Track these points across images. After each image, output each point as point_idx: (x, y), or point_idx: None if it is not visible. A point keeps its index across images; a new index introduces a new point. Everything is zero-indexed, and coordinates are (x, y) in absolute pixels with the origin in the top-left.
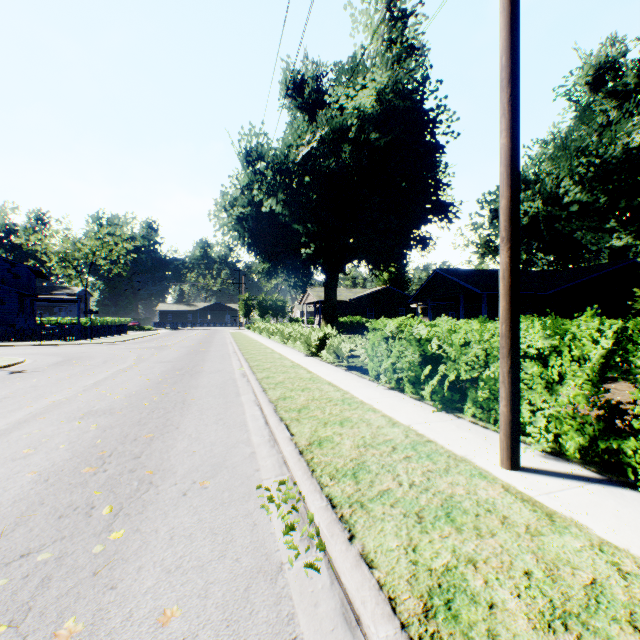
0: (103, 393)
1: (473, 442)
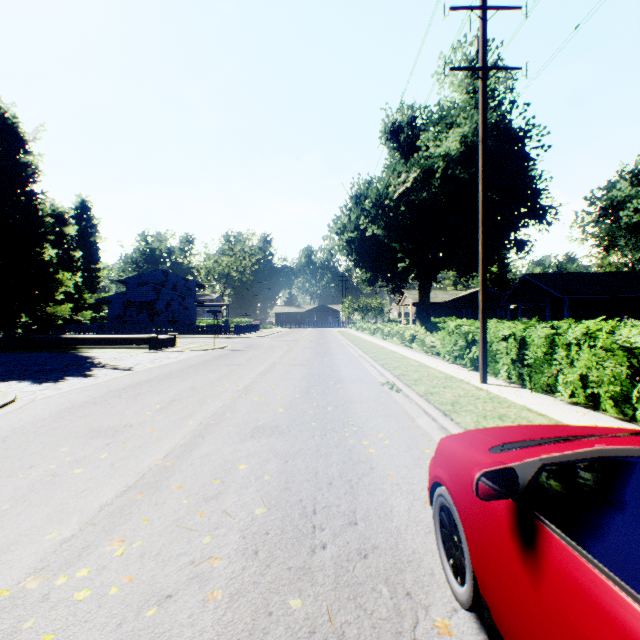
0: (291, 359)
1: (476, 378)
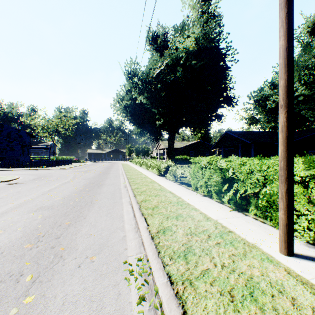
0: (51, 196)
1: (258, 233)
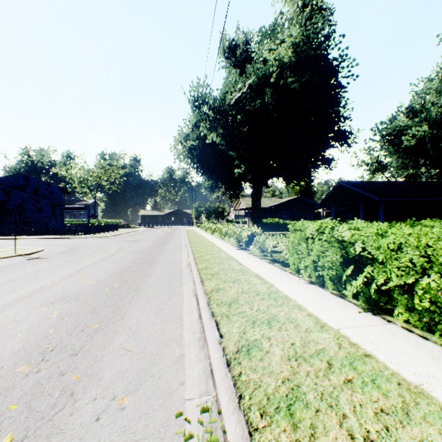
0: (80, 279)
1: (420, 360)
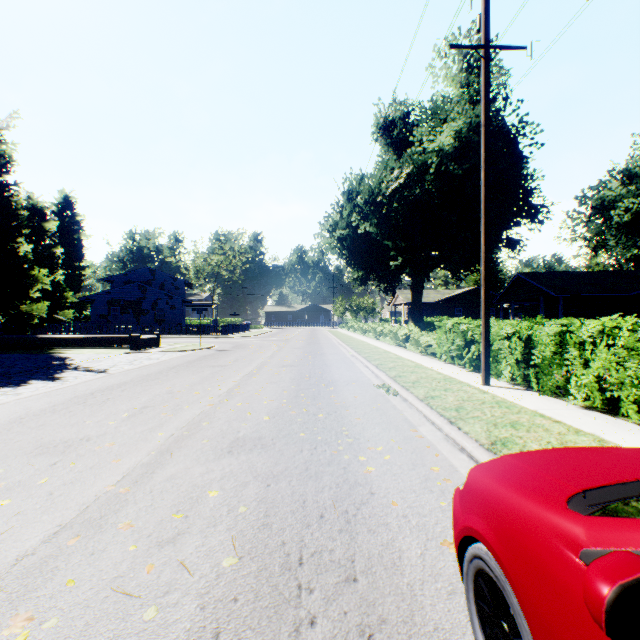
0: (280, 360)
1: (477, 380)
